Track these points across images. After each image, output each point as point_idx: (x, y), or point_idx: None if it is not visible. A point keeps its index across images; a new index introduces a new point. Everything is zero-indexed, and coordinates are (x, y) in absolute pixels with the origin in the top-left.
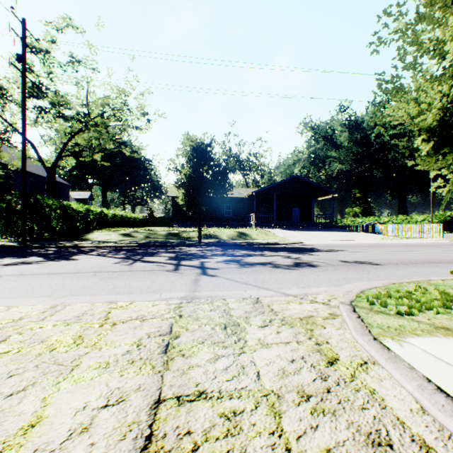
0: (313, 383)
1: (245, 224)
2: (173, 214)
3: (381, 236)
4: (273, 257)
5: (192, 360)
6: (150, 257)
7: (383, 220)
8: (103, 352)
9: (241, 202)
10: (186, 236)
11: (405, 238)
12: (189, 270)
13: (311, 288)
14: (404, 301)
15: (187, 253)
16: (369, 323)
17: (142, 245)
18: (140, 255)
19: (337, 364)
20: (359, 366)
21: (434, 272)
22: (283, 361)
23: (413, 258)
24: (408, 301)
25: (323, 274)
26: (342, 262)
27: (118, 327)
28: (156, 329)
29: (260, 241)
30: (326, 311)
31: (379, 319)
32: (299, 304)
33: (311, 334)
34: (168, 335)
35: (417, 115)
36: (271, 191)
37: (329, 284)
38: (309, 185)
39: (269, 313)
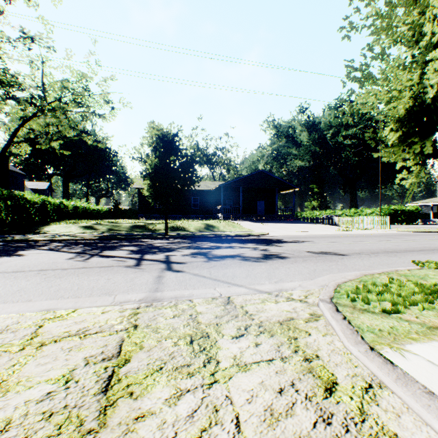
0: (314, 432)
1: (212, 217)
2: (140, 206)
3: (338, 228)
4: (242, 249)
5: (144, 403)
6: (110, 252)
7: (338, 213)
8: (8, 398)
9: (208, 194)
10: (152, 229)
11: (359, 229)
12: (152, 265)
13: (284, 283)
14: (386, 296)
15: (152, 245)
16: (358, 327)
17: (104, 238)
18: (99, 249)
19: (337, 392)
20: (365, 392)
21: (396, 262)
22: (269, 393)
23: (372, 248)
24: (389, 295)
25: (293, 266)
26: (309, 253)
27: (46, 350)
28: (99, 350)
29: (228, 233)
30: (306, 311)
31: (367, 320)
32: (275, 303)
33: (296, 345)
34: (114, 360)
35: (387, 105)
36: (237, 184)
37: (302, 278)
38: (273, 180)
39: (243, 317)
